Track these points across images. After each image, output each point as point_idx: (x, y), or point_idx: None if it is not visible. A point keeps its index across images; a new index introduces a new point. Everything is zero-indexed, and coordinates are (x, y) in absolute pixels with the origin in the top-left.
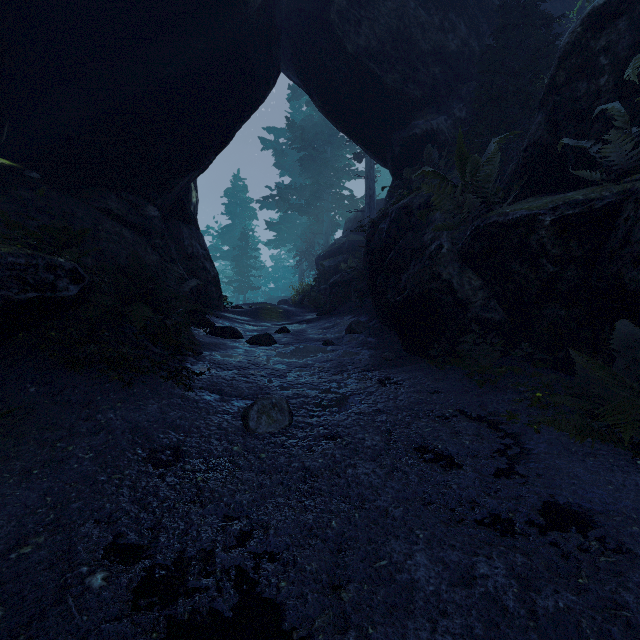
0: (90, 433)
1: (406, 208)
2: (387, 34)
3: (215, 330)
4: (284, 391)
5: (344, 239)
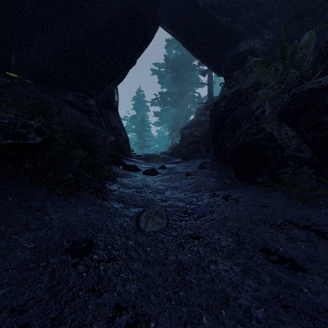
0: (37, 228)
1: (237, 91)
2: None
3: (125, 167)
4: (163, 202)
5: (195, 119)
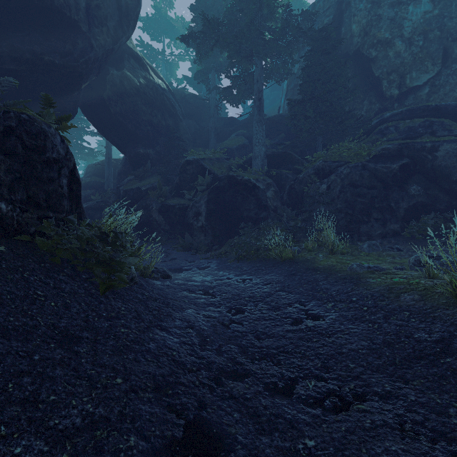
0: None
1: (140, 189)
2: (129, 109)
3: None
4: None
5: (89, 178)
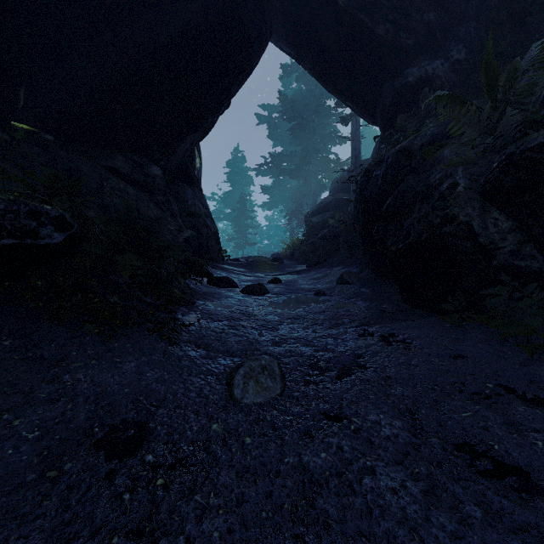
0: (48, 400)
1: (405, 151)
2: None
3: (212, 280)
4: (275, 347)
5: (331, 197)
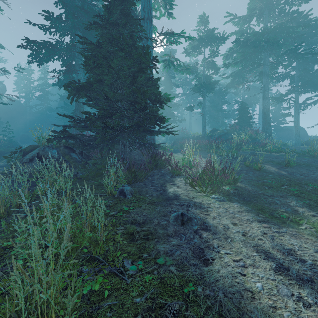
0: None
1: None
2: None
3: None
4: None
5: None
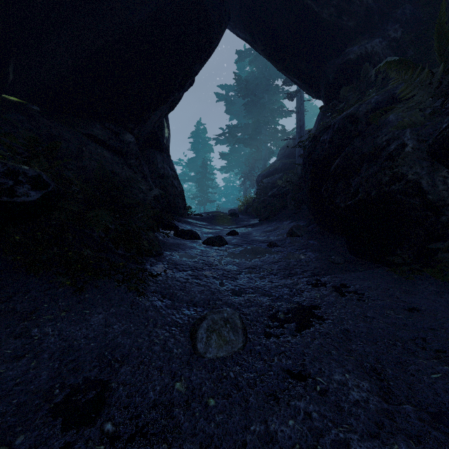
0: (13, 356)
1: (351, 117)
2: None
3: (178, 232)
4: (236, 297)
5: (279, 162)
